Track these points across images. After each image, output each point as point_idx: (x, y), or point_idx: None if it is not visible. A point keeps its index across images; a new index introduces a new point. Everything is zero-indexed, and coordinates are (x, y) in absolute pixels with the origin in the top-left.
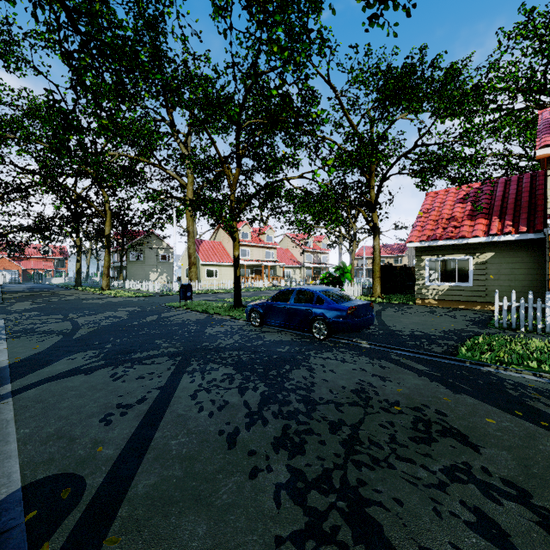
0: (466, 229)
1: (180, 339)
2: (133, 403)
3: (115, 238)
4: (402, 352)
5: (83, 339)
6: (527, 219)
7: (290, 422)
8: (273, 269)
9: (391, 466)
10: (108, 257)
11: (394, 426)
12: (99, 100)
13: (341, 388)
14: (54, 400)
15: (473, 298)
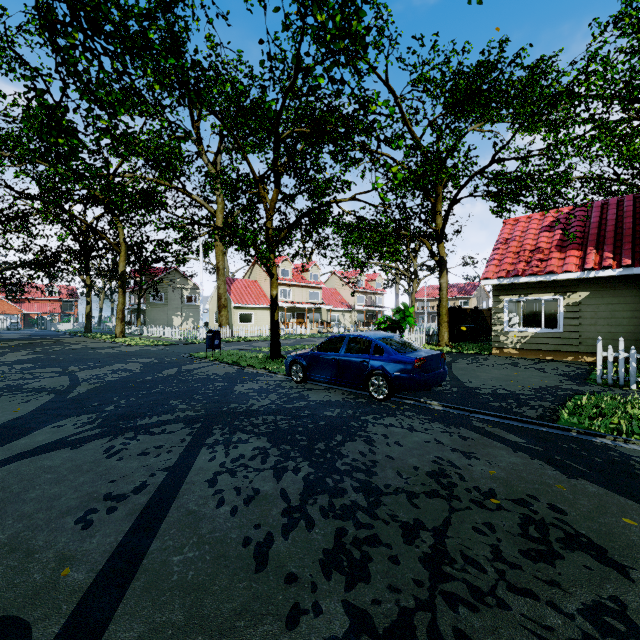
0: (554, 263)
1: (202, 399)
2: (128, 492)
3: (132, 276)
4: (486, 417)
5: (80, 398)
6: (631, 250)
7: (346, 524)
8: (318, 313)
9: (502, 603)
10: (123, 298)
11: (495, 531)
12: (95, 91)
13: (413, 468)
14: (20, 488)
15: (563, 347)
